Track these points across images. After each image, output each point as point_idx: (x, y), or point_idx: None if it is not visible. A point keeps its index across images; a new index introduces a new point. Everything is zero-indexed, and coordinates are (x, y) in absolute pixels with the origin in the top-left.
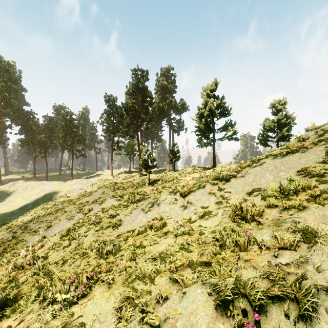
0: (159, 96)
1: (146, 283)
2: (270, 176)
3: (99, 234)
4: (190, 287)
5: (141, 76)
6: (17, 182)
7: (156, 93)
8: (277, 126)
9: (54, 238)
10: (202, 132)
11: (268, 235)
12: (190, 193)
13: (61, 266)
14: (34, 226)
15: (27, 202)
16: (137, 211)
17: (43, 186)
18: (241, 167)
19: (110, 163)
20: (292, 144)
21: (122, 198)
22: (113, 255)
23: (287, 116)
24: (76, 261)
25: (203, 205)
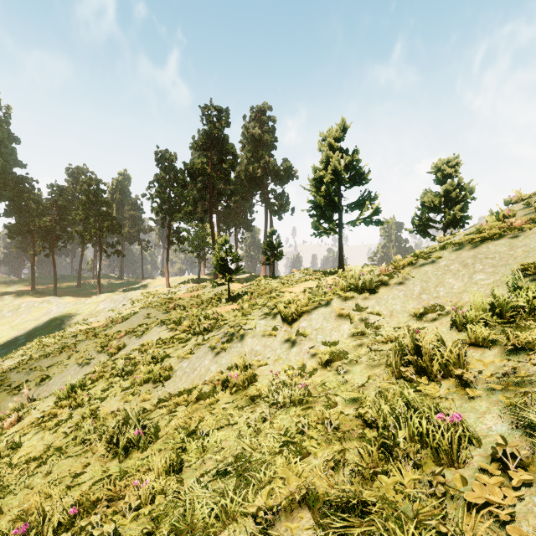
0: (248, 154)
1: None
2: (455, 282)
3: (127, 396)
4: None
5: (217, 118)
6: (2, 299)
7: (242, 148)
8: (444, 203)
9: (44, 403)
10: (321, 212)
11: (498, 418)
12: (302, 317)
13: (32, 473)
14: (18, 377)
15: (18, 334)
16: (202, 350)
17: (48, 306)
18: (396, 267)
19: (166, 266)
20: (489, 224)
21: (178, 326)
22: (140, 451)
23: (460, 185)
24: (65, 460)
25: (327, 338)
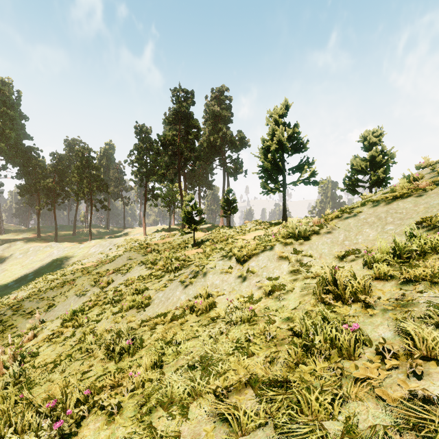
0: (209, 127)
1: (173, 416)
2: (371, 231)
3: (117, 319)
4: (253, 436)
5: (184, 98)
6: (14, 244)
7: (204, 122)
8: (370, 167)
9: (53, 324)
10: (268, 174)
11: (387, 328)
12: (251, 258)
13: (51, 372)
14: (30, 305)
15: (28, 272)
16: (174, 284)
17: (51, 250)
18: (326, 220)
19: (143, 218)
20: (401, 185)
21: (154, 265)
22: (130, 356)
23: (383, 152)
24: (74, 363)
25: (270, 275)
